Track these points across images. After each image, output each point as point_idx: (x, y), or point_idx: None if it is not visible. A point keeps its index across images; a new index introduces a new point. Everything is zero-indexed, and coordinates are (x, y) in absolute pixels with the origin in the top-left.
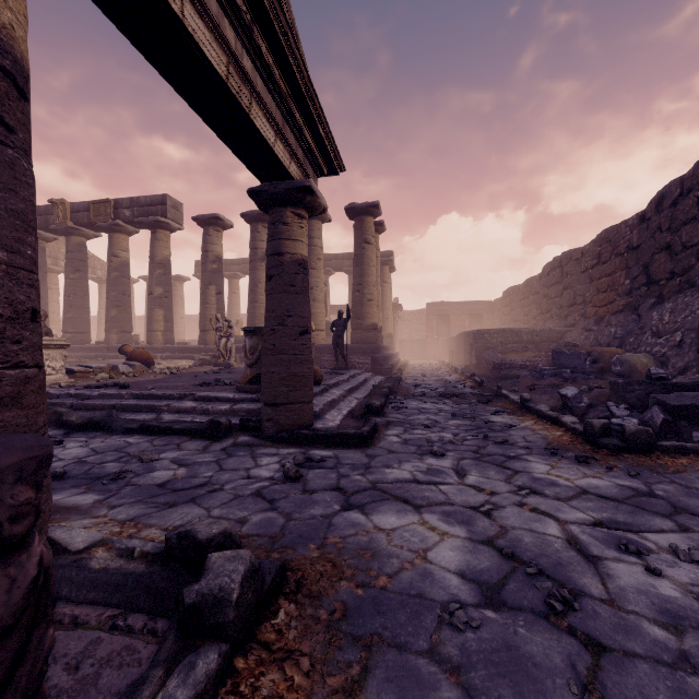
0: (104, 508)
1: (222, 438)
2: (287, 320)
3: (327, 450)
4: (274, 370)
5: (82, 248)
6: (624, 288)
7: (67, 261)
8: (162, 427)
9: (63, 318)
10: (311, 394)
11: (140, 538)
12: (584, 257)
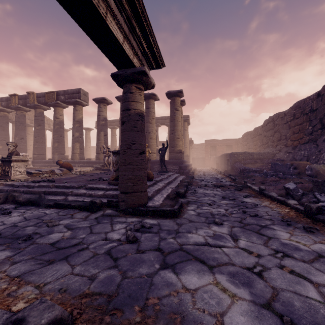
0: (8, 264)
1: (96, 211)
2: (132, 146)
3: (154, 220)
4: (125, 174)
5: (42, 114)
6: (308, 131)
7: (35, 121)
8: (65, 204)
9: (33, 147)
10: (146, 187)
11: (15, 297)
12: (286, 116)
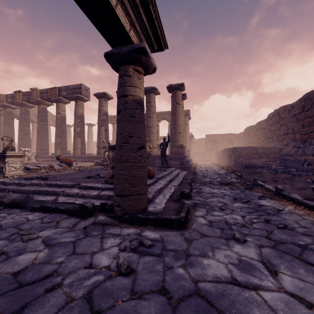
0: None
1: (87, 217)
2: (129, 139)
3: (155, 232)
4: (121, 173)
5: (45, 110)
6: None
7: (38, 116)
8: (52, 208)
9: (36, 143)
10: (146, 188)
11: None
12: (293, 108)
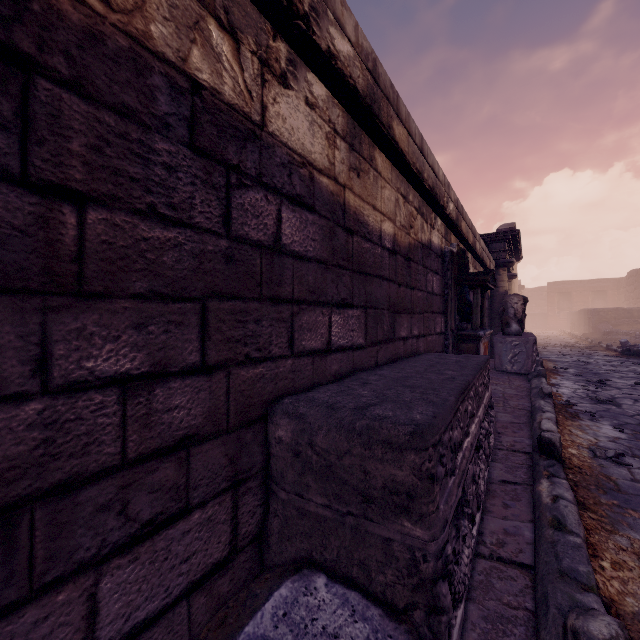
0: None
1: None
2: None
3: None
4: None
5: None
6: None
7: None
8: None
9: None
10: None
11: None
12: None
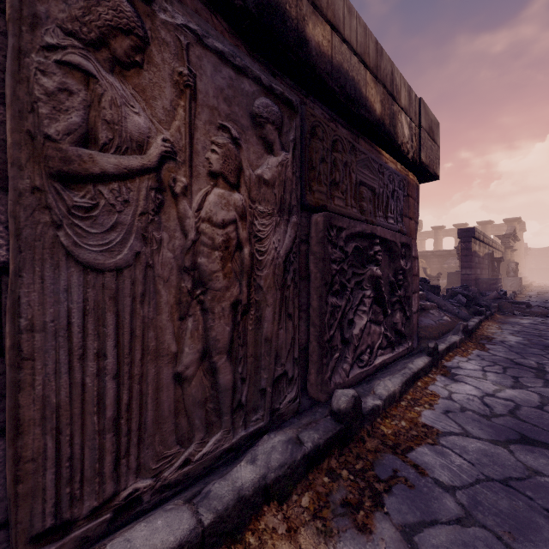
0: None
1: None
2: None
3: None
4: None
5: None
6: None
7: None
8: None
9: None
10: None
11: None
12: None
